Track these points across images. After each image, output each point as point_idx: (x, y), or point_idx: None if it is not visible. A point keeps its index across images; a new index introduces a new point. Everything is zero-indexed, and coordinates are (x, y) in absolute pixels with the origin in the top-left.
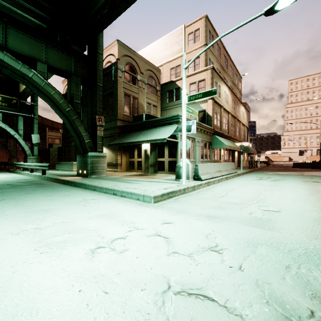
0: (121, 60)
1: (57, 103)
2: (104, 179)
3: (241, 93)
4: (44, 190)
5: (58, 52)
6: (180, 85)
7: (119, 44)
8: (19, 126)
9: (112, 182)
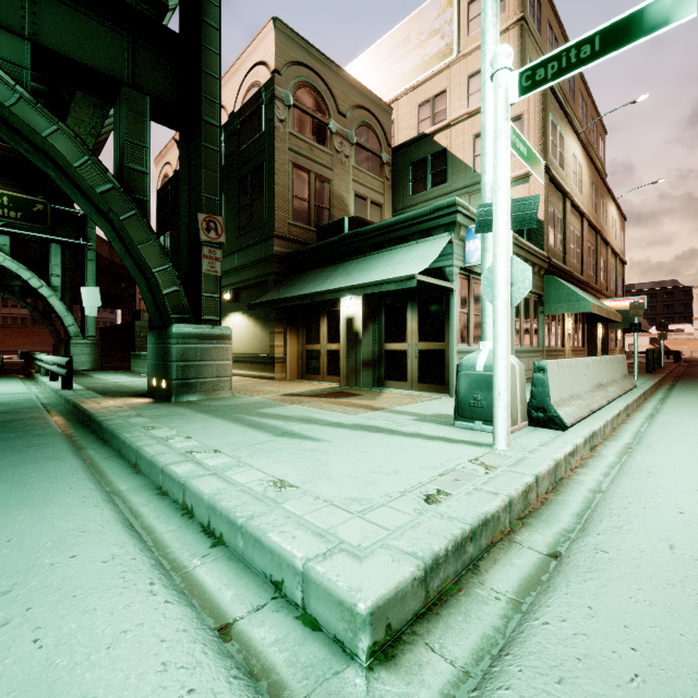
0: (283, 76)
1: (69, 168)
2: (207, 413)
3: (604, 171)
4: None
5: (79, 16)
6: (447, 143)
7: (279, 31)
8: (51, 268)
9: (221, 428)
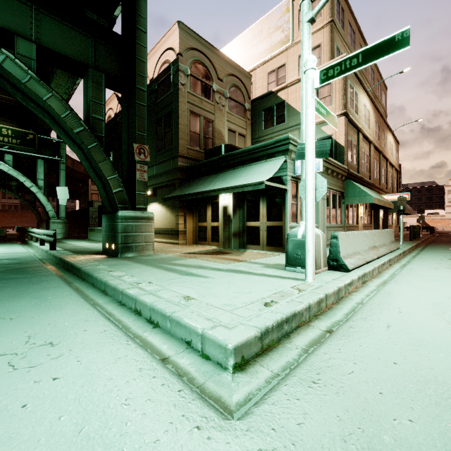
0: (184, 57)
1: (58, 118)
2: (141, 263)
3: (385, 113)
4: None
5: (63, 26)
6: (286, 97)
7: (181, 29)
8: (38, 174)
9: (150, 271)
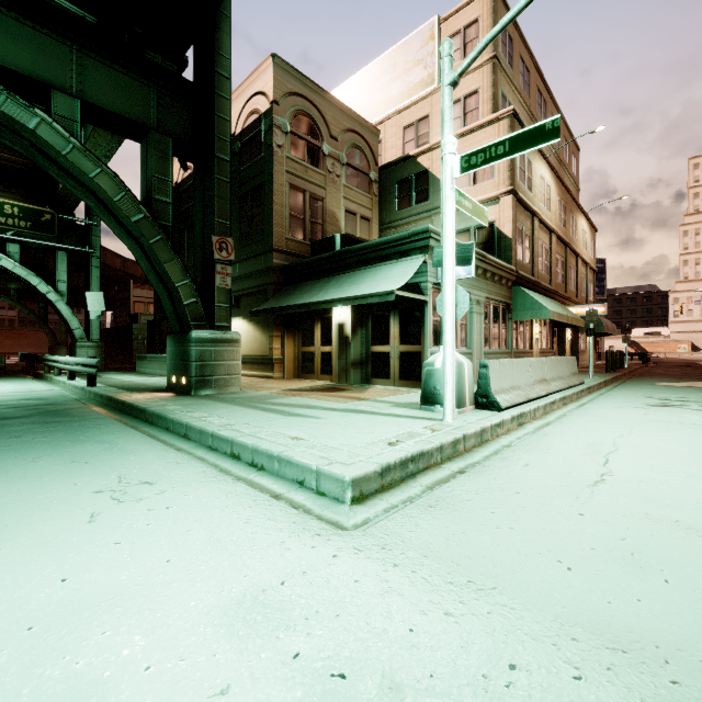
0: (281, 106)
1: (109, 202)
2: (226, 402)
3: (577, 186)
4: (40, 438)
5: (115, 72)
6: (429, 165)
7: (278, 66)
8: (58, 274)
9: (242, 412)
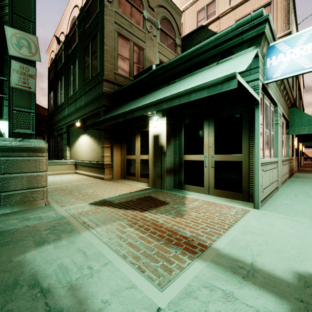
0: None
1: None
2: None
3: None
4: None
5: None
6: (217, 29)
7: None
8: None
9: None
